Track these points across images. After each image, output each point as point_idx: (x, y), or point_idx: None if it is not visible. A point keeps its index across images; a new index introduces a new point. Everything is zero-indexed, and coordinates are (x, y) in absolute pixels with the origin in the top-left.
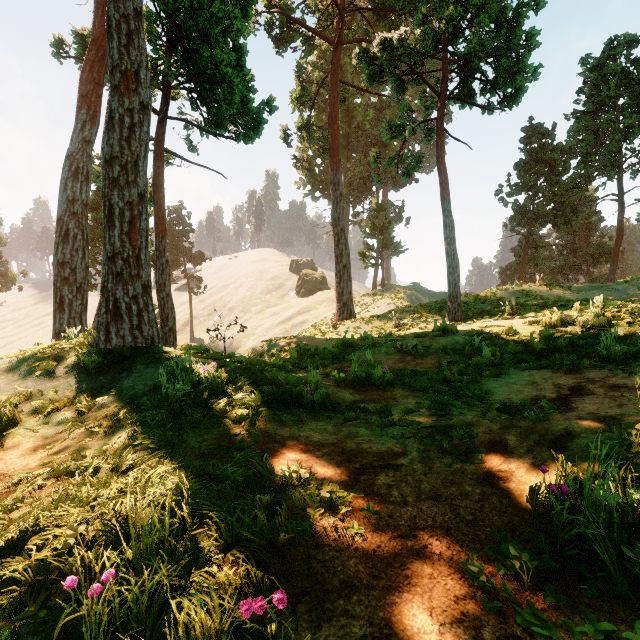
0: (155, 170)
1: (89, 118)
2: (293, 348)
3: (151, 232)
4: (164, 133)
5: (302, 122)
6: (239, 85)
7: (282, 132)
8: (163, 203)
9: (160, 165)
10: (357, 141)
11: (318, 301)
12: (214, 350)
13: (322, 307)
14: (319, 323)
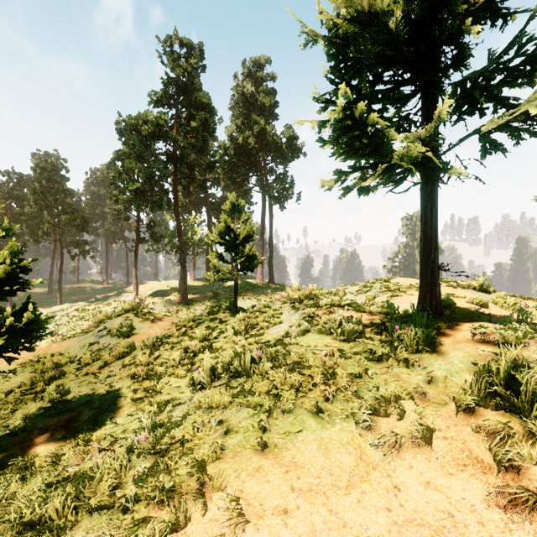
0: None
1: None
2: None
3: None
4: None
5: None
6: None
7: None
8: None
9: None
10: None
11: None
12: None
13: None
14: None
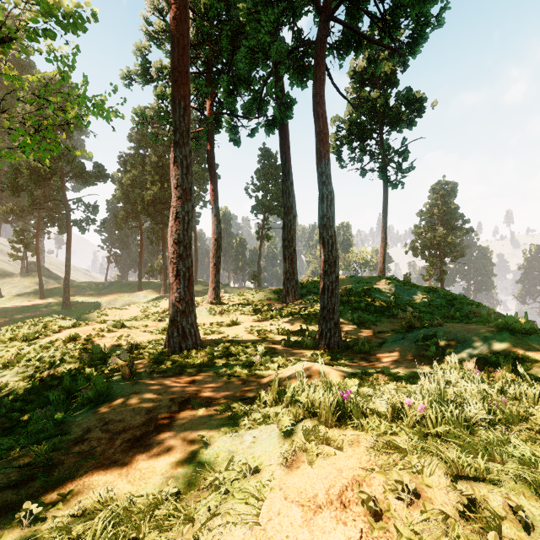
0: None
1: None
2: None
3: None
4: None
5: None
6: None
7: None
8: None
9: None
10: None
11: None
12: None
13: None
14: None
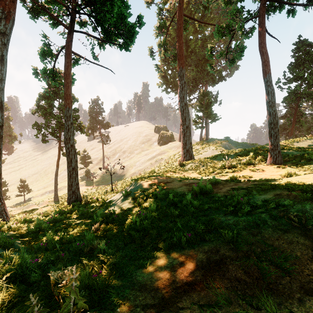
0: (65, 64)
1: (4, 16)
2: (152, 200)
3: (78, 110)
4: (71, 41)
5: (161, 42)
6: (118, 2)
7: (149, 51)
8: (70, 85)
9: (68, 61)
10: (191, 59)
11: (169, 147)
12: (114, 174)
13: (171, 151)
14: (170, 160)
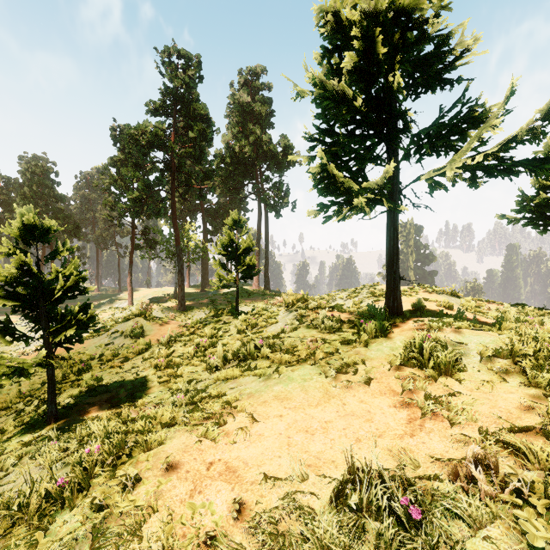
0: None
1: None
2: None
3: None
4: None
5: None
6: None
7: None
8: None
9: None
10: None
11: None
12: None
13: None
14: None
